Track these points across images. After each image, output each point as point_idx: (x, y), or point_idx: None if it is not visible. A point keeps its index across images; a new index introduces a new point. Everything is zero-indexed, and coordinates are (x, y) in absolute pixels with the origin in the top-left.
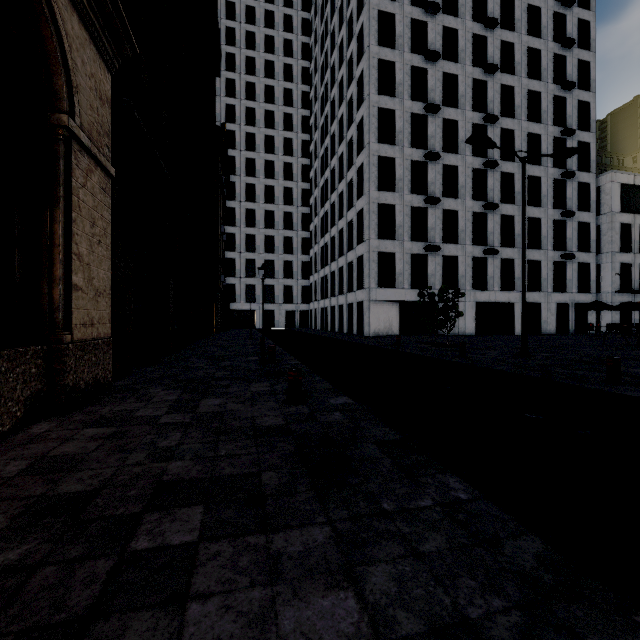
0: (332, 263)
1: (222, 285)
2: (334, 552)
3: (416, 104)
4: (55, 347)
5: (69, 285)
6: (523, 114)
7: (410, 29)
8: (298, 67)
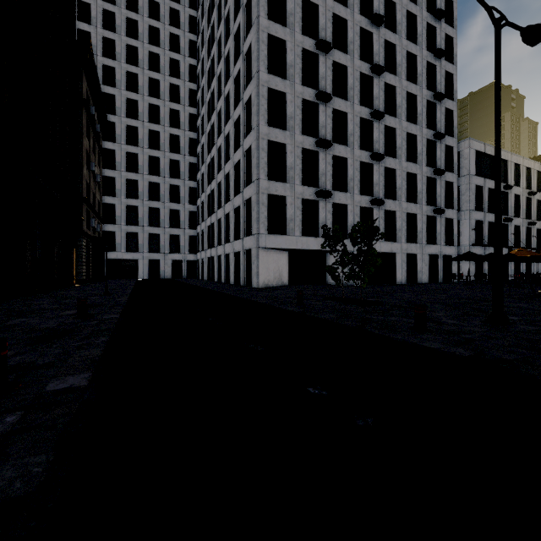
0: (219, 210)
1: (94, 231)
2: None
3: (307, 40)
4: None
5: None
6: (403, 73)
7: None
8: (185, 14)
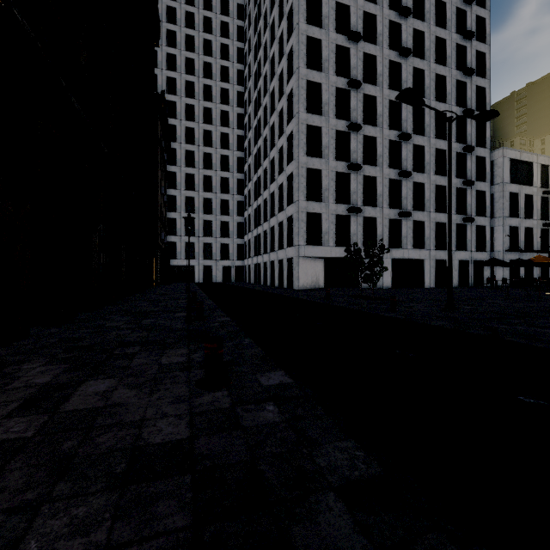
0: (264, 223)
1: (163, 242)
2: None
3: (340, 79)
4: None
5: None
6: (431, 94)
7: (335, 11)
8: (234, 47)
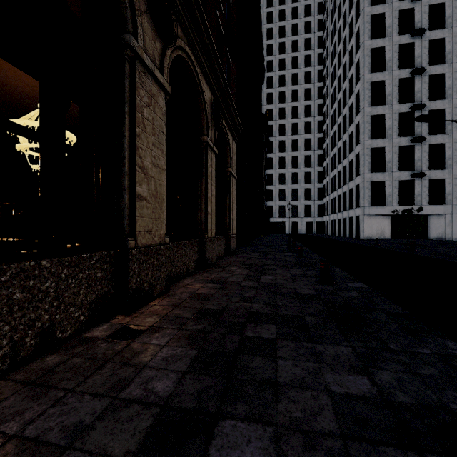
0: (338, 189)
1: (264, 207)
2: (301, 271)
3: (403, 71)
4: (227, 236)
5: (230, 218)
6: None
7: (398, 18)
8: (315, 55)
